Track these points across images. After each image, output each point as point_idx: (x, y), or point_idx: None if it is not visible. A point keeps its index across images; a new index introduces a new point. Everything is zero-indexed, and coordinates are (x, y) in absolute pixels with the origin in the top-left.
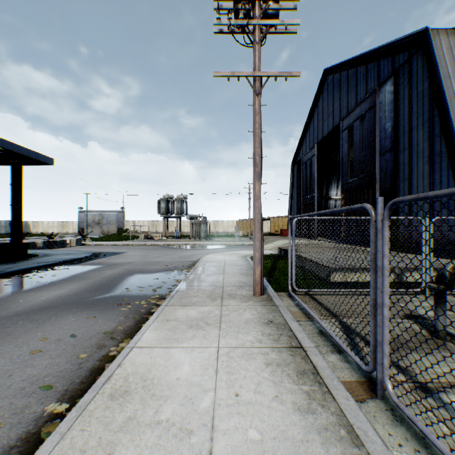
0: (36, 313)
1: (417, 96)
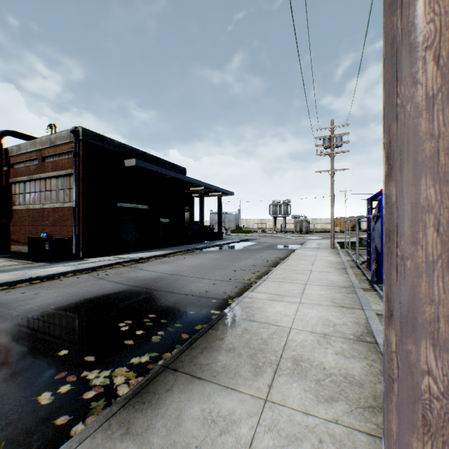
0: (260, 249)
1: None
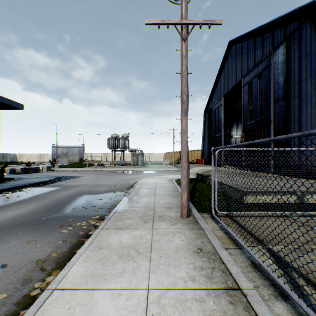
0: None
1: (306, 55)
